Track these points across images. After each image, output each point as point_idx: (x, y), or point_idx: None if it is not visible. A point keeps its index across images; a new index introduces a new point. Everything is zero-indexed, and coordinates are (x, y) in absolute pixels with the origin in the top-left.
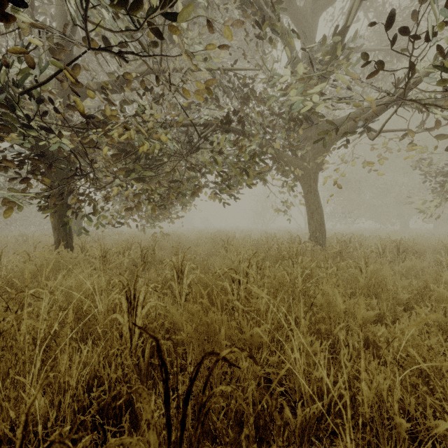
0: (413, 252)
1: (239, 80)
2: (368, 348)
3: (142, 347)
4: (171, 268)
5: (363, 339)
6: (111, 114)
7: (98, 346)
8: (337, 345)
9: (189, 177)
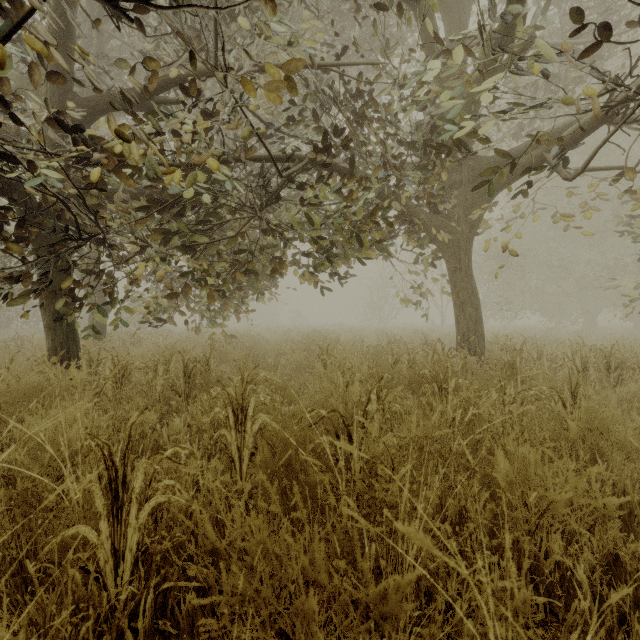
0: (632, 367)
1: (345, 87)
2: (606, 570)
3: (138, 596)
4: (223, 403)
5: (600, 555)
6: (124, 130)
7: (25, 610)
8: (545, 564)
9: (265, 246)
